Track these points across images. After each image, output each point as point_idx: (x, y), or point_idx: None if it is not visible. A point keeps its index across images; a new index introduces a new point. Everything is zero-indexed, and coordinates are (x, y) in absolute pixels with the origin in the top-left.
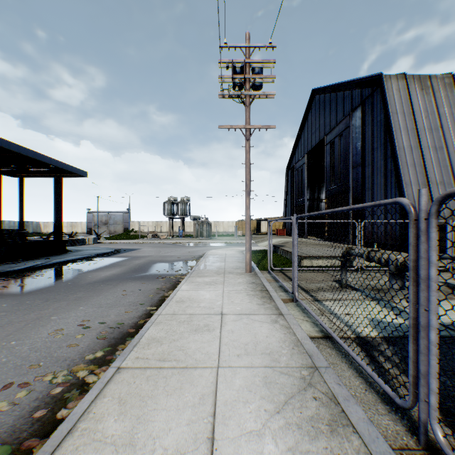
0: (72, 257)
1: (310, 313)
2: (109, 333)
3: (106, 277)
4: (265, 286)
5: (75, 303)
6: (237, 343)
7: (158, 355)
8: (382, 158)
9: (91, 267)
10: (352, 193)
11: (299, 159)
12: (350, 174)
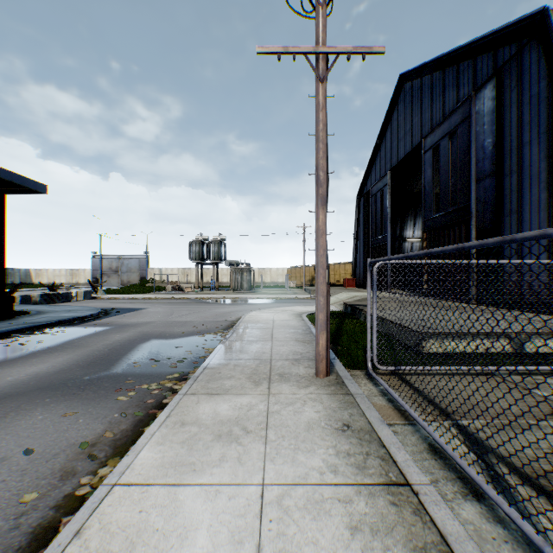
0: (8, 327)
1: None
2: None
3: (8, 387)
4: (388, 447)
5: None
6: None
7: None
8: (542, 156)
9: (16, 352)
10: (475, 222)
11: (378, 180)
12: (472, 191)
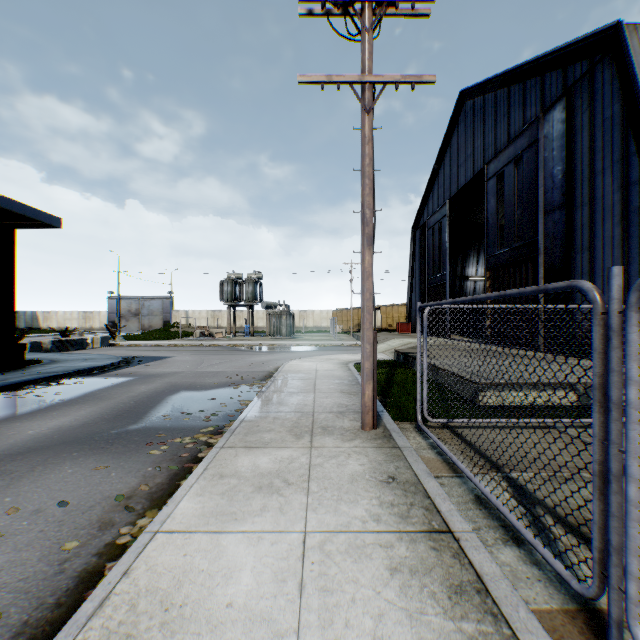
0: (20, 377)
1: None
2: None
3: (31, 441)
4: (433, 498)
5: None
6: None
7: None
8: (616, 187)
9: (33, 405)
10: (543, 259)
11: (436, 210)
12: (540, 225)
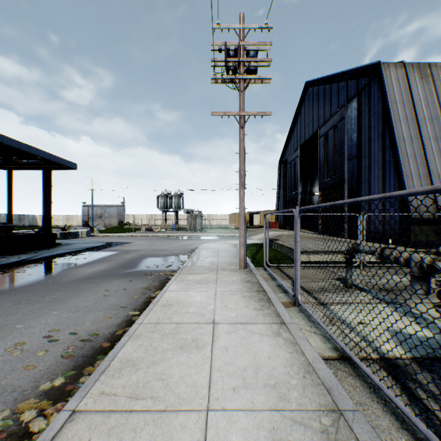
0: (60, 251)
1: (319, 324)
2: (79, 348)
3: (92, 274)
4: (262, 285)
5: (49, 306)
6: (232, 368)
7: (130, 389)
8: (379, 149)
9: (78, 262)
10: (347, 186)
11: (292, 152)
12: (346, 166)
